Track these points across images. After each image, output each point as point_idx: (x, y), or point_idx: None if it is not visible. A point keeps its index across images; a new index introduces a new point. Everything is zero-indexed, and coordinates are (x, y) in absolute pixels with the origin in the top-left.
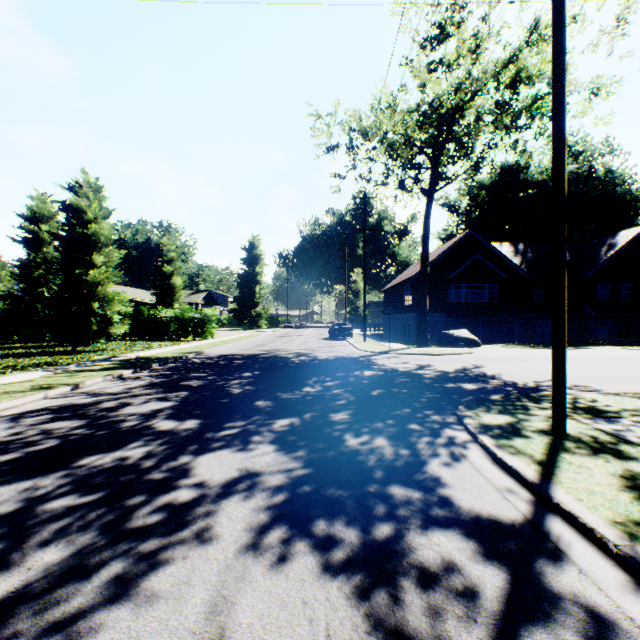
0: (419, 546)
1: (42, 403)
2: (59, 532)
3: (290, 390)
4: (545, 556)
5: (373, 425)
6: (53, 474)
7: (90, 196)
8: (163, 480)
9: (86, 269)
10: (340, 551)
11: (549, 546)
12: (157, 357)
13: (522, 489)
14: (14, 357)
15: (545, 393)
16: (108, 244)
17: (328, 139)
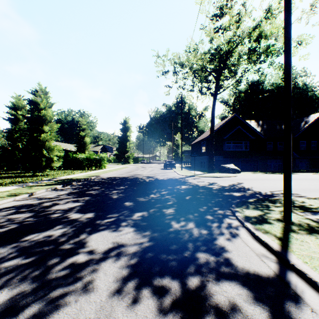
0: (215, 293)
1: (12, 203)
2: (5, 283)
3: (143, 196)
4: (290, 299)
5: (187, 216)
6: (9, 245)
7: (42, 96)
8: (70, 249)
9: (40, 133)
10: (168, 296)
11: (291, 292)
12: (75, 178)
13: (271, 255)
14: (2, 178)
15: (277, 198)
16: (51, 121)
17: (163, 68)
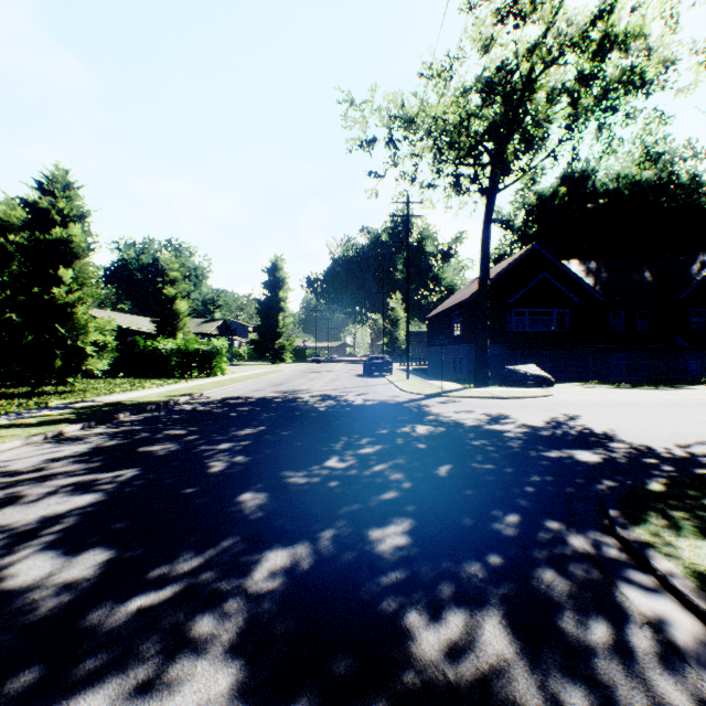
0: None
1: None
2: None
3: (304, 465)
4: None
5: (462, 571)
6: None
7: (56, 193)
8: None
9: (52, 287)
10: None
11: None
12: (134, 402)
13: None
14: None
15: None
16: (81, 255)
17: (363, 131)
